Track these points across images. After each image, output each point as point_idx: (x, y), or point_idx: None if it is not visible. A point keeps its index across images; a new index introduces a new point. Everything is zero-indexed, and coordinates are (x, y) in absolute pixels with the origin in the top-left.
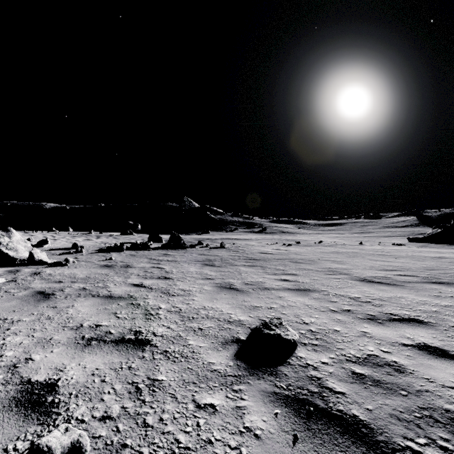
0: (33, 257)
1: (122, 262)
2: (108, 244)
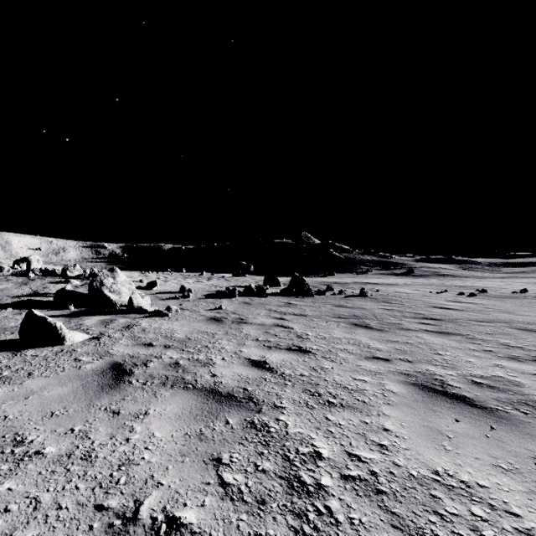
0: (132, 303)
1: (234, 313)
2: (219, 287)
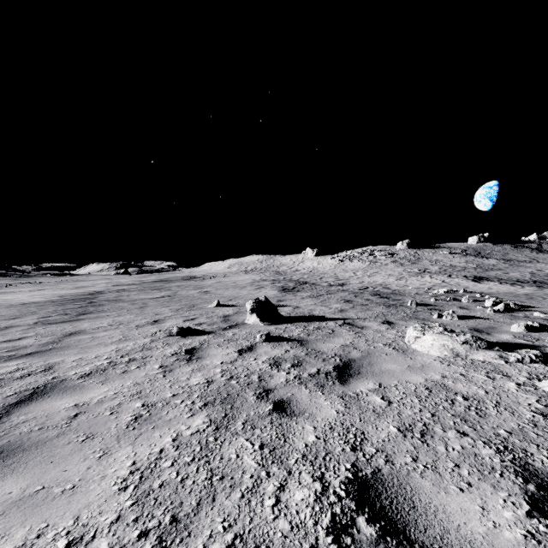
0: None
1: None
2: None
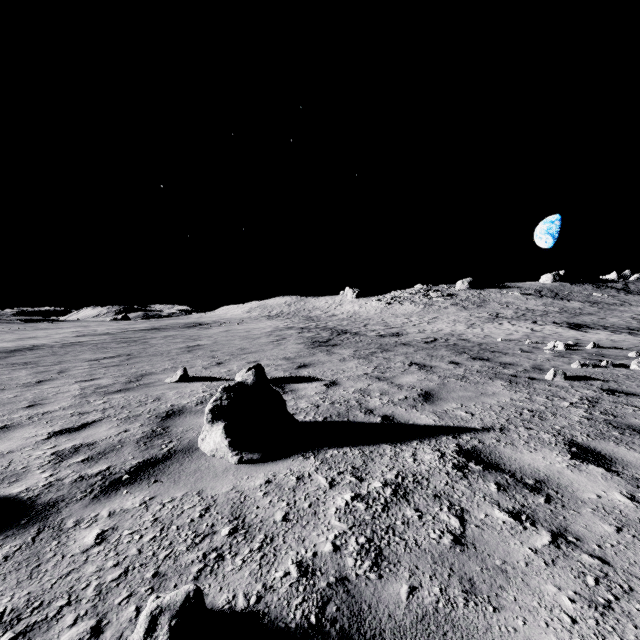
0: None
1: None
2: None
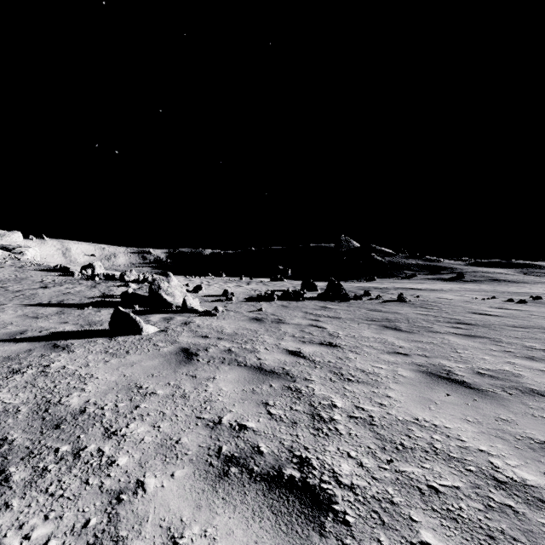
0: (186, 304)
1: (273, 314)
2: (258, 291)
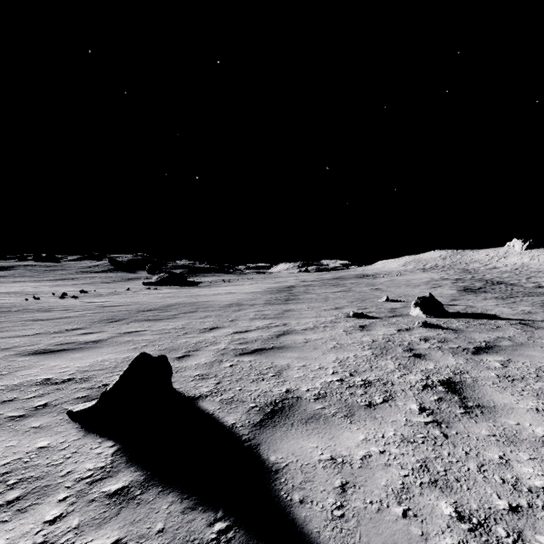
0: None
1: (4, 348)
2: None
